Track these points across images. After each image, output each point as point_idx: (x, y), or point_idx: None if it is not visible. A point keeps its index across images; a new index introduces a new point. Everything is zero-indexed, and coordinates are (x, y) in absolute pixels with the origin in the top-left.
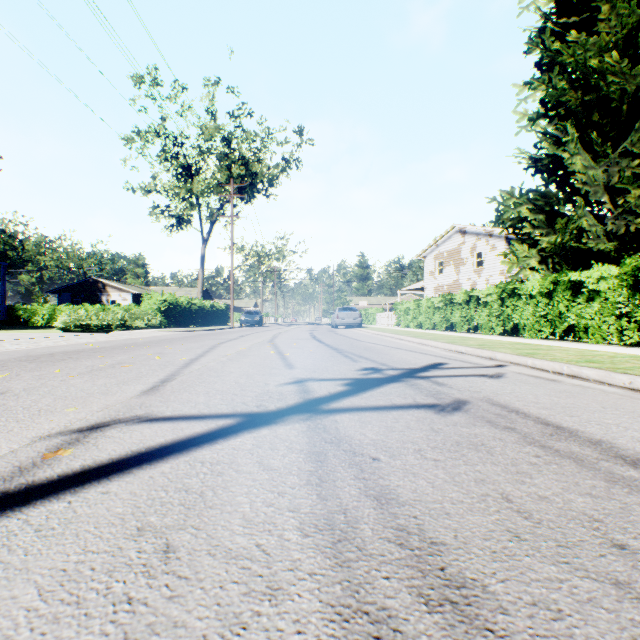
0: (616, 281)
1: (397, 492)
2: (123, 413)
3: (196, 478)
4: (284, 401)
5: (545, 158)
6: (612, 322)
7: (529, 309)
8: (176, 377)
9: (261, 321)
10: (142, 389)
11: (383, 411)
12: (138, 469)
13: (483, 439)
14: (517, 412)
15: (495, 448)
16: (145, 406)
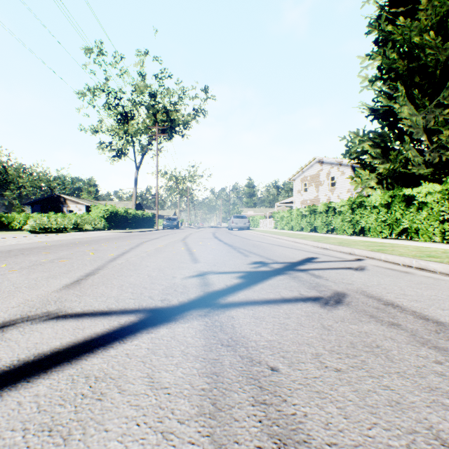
0: (439, 195)
1: (306, 428)
2: (36, 309)
3: (71, 405)
4: (186, 295)
5: (380, 109)
6: (436, 226)
7: (373, 216)
8: (100, 271)
9: (178, 225)
10: (66, 283)
11: (274, 305)
12: (10, 389)
13: (375, 339)
14: (393, 305)
15: (392, 351)
16: (60, 301)
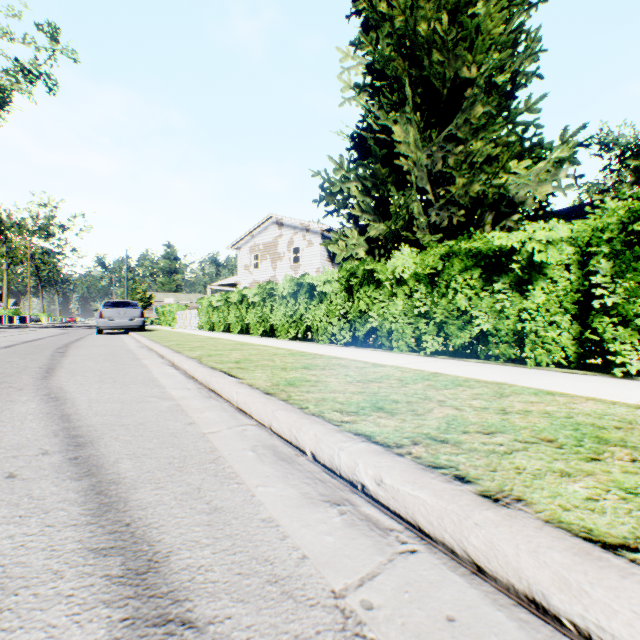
0: (570, 249)
1: None
2: None
3: None
4: None
5: (369, 139)
6: (567, 326)
7: (399, 303)
8: None
9: None
10: None
11: None
12: None
13: None
14: None
15: None
16: None
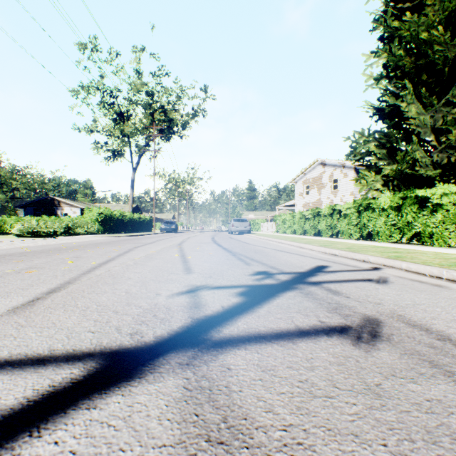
0: None
1: None
2: None
3: None
4: (168, 323)
5: (386, 108)
6: (453, 229)
7: (382, 219)
8: (69, 285)
9: (176, 229)
10: (15, 304)
11: (288, 342)
12: None
13: None
14: (451, 341)
15: None
16: None
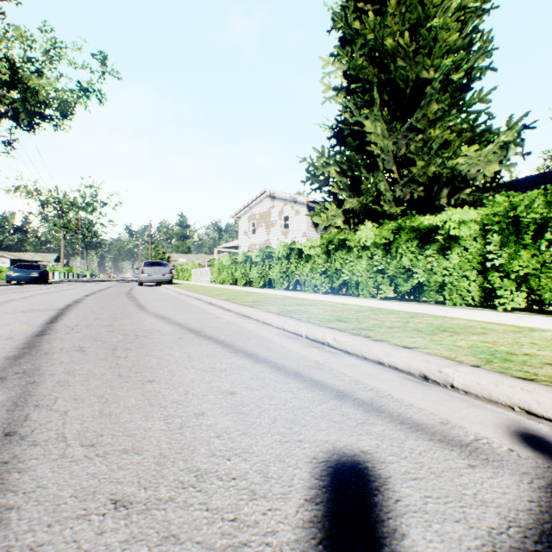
0: (477, 227)
1: None
2: None
3: None
4: None
5: (345, 130)
6: (474, 279)
7: (363, 263)
8: None
9: (43, 277)
10: None
11: None
12: None
13: None
14: None
15: None
16: None
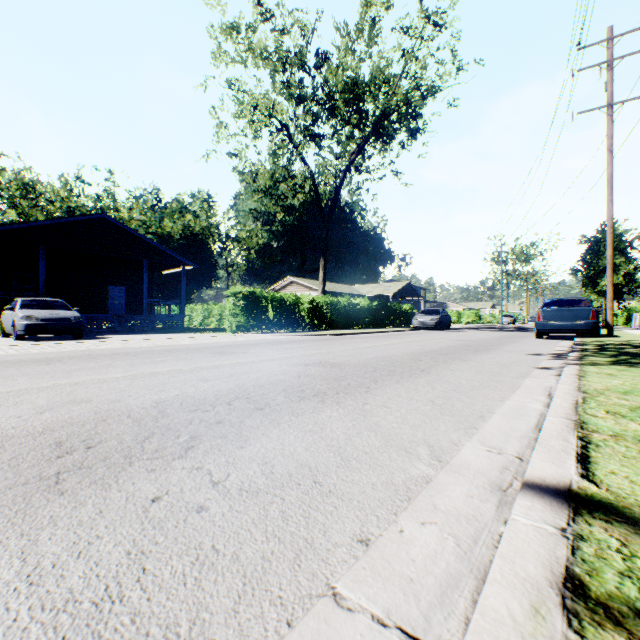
0: None
1: None
2: None
3: None
4: None
5: None
6: None
7: None
8: None
9: None
10: None
11: None
12: None
13: None
14: None
15: None
16: None
